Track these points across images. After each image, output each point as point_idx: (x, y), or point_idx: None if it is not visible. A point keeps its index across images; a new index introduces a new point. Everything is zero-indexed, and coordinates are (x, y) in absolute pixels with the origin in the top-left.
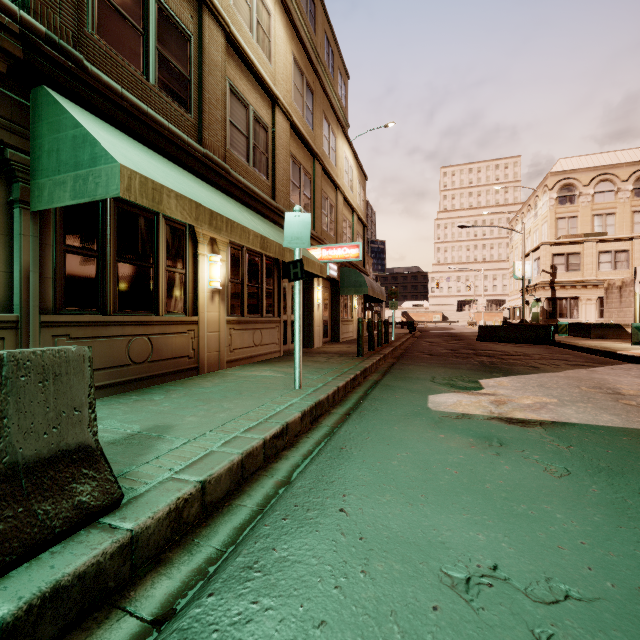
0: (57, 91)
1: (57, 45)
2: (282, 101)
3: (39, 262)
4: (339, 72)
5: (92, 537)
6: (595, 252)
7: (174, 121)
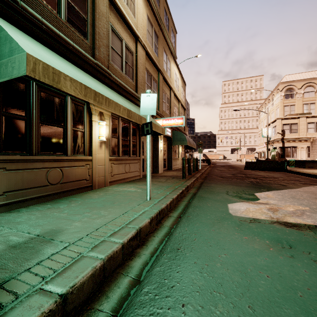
0: None
1: None
2: (141, 39)
3: None
4: (171, 29)
5: None
6: (305, 123)
7: (77, 43)
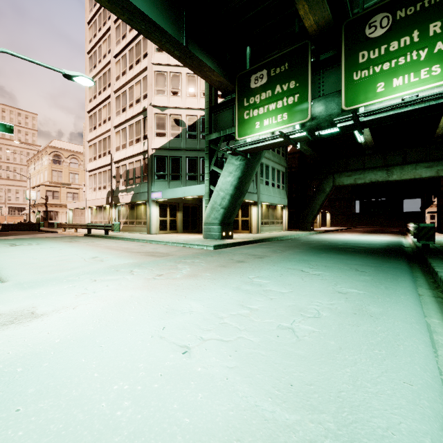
0: None
1: None
2: None
3: None
4: None
5: None
6: (66, 192)
7: None
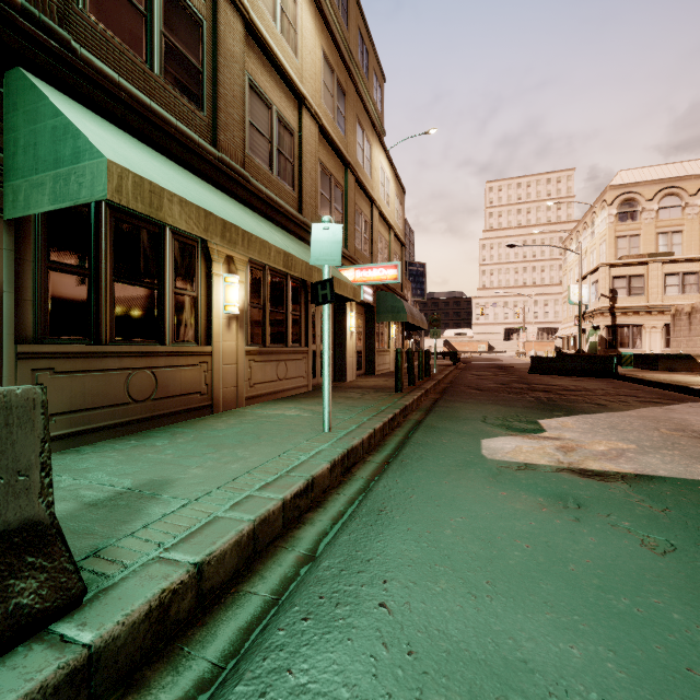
0: (37, 76)
1: (37, 20)
2: (310, 101)
3: (16, 281)
4: (374, 74)
5: (32, 658)
6: (661, 274)
7: (183, 119)
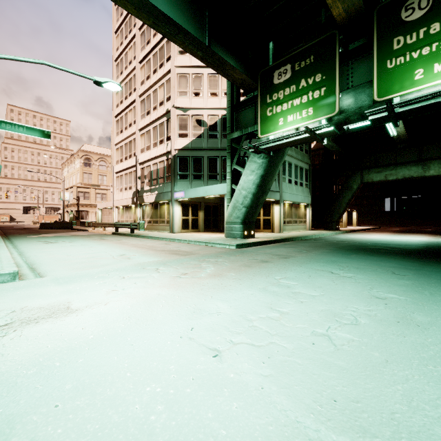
0: None
1: None
2: None
3: None
4: None
5: None
6: (95, 193)
7: None
